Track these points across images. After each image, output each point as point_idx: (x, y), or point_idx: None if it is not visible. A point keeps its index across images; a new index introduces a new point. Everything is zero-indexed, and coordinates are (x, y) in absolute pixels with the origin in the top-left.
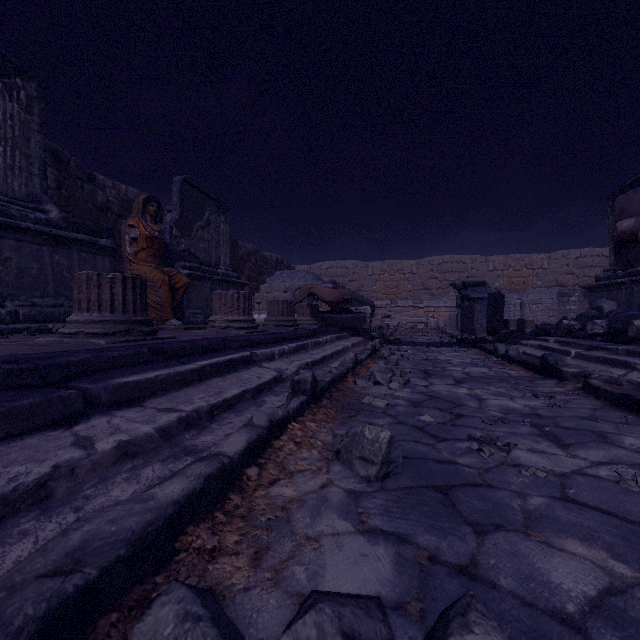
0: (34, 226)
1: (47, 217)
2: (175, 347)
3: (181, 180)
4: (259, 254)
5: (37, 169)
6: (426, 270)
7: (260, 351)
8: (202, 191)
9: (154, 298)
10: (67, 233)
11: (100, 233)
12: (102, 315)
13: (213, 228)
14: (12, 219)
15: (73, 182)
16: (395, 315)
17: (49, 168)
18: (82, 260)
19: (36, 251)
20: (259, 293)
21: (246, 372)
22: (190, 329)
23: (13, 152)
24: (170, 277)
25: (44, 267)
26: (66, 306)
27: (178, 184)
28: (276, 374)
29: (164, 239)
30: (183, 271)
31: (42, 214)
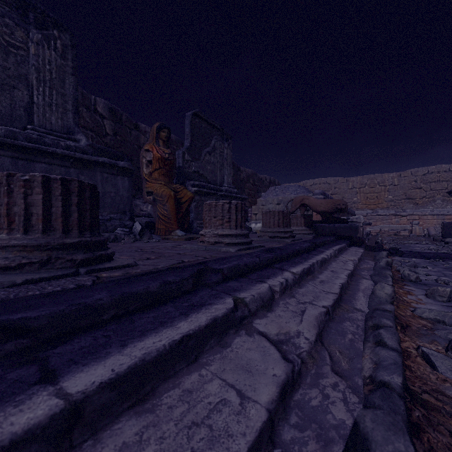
0: (60, 150)
1: (76, 144)
2: (67, 311)
3: (192, 114)
4: (256, 176)
5: (71, 106)
6: (408, 181)
7: (251, 292)
8: (209, 123)
9: (162, 211)
10: (89, 156)
11: (121, 157)
12: (10, 237)
13: (218, 153)
14: (46, 146)
15: (124, 130)
16: (376, 223)
17: (108, 121)
18: (104, 180)
19: (64, 173)
20: (256, 206)
21: (217, 365)
22: (191, 239)
23: (51, 92)
24: (177, 192)
25: None
26: None
27: (189, 117)
28: (283, 374)
29: (178, 163)
30: (192, 188)
31: (73, 142)
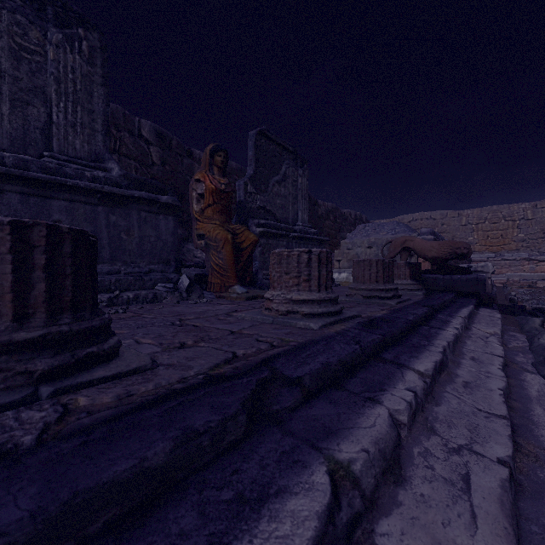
0: (83, 183)
1: (106, 175)
2: None
3: (256, 133)
4: (338, 212)
5: (100, 125)
6: None
7: (361, 441)
8: (278, 144)
9: (217, 260)
10: (122, 190)
11: (165, 190)
12: None
13: (290, 183)
14: (66, 178)
15: (174, 158)
16: (500, 270)
17: (155, 148)
18: (142, 220)
19: (90, 212)
20: (339, 250)
21: None
22: (254, 298)
23: (75, 108)
24: (236, 235)
25: (99, 230)
26: (122, 272)
27: (253, 137)
28: None
29: (239, 196)
30: (256, 229)
31: (103, 172)
